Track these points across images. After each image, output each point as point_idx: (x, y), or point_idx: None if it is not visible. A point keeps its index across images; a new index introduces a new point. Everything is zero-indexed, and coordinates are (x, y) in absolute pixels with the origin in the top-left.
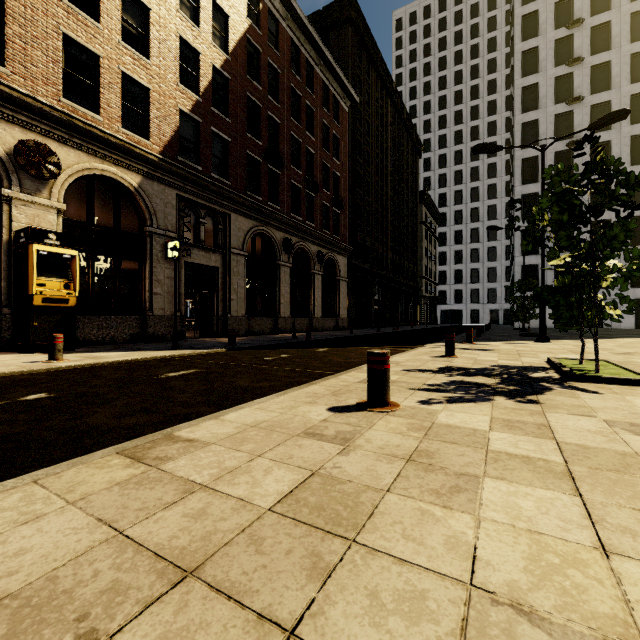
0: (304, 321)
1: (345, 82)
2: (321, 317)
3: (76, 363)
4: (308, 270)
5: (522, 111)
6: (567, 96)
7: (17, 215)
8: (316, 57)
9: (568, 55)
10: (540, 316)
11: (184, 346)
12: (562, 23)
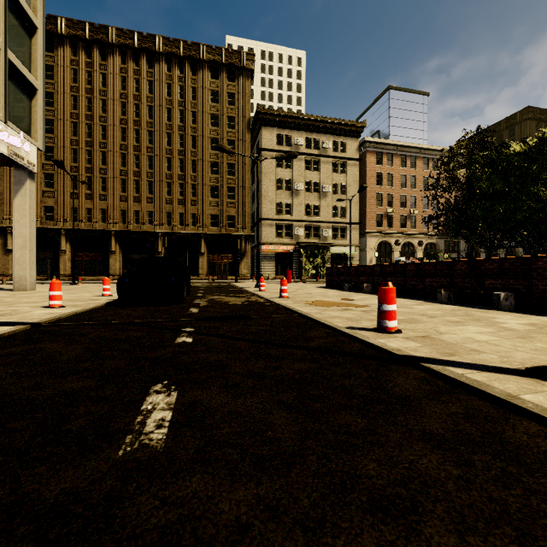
0: None
1: None
2: None
3: None
4: (496, 252)
5: None
6: None
7: (417, 254)
8: None
9: None
10: None
11: None
12: None
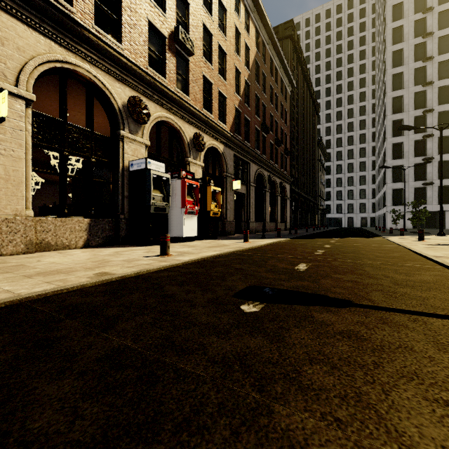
0: (273, 224)
1: (291, 77)
2: (280, 222)
3: (262, 243)
4: (274, 193)
5: (392, 90)
6: (422, 81)
7: (191, 170)
8: (279, 64)
9: (423, 54)
10: (440, 221)
11: (258, 237)
12: (419, 34)
